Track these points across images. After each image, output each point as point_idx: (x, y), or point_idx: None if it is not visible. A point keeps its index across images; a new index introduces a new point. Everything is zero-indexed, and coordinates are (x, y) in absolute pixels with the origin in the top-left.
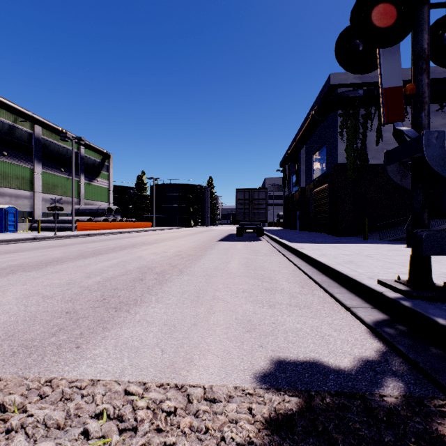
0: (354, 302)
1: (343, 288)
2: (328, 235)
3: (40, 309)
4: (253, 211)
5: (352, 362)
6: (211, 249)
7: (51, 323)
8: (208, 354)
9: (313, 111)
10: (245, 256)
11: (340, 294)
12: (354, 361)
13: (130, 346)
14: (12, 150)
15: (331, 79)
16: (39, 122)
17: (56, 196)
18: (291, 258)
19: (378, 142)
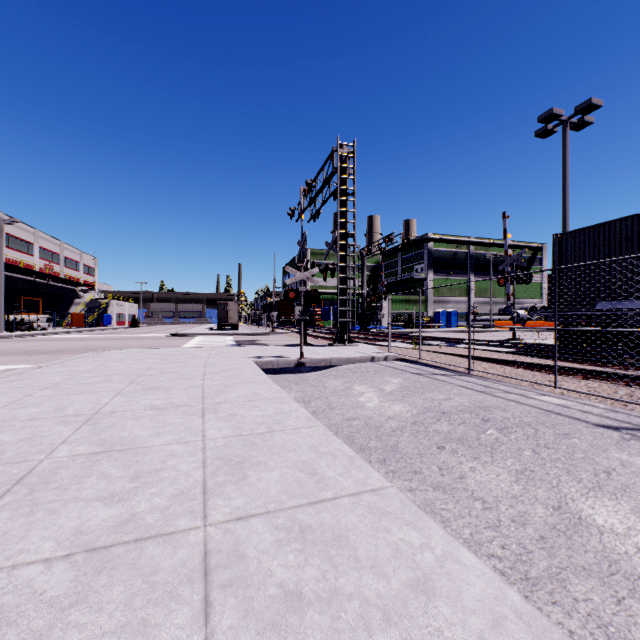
0: None
1: None
2: None
3: None
4: None
5: None
6: None
7: None
8: None
9: None
10: None
11: None
12: None
13: None
14: (455, 270)
15: None
16: (471, 243)
17: (485, 298)
18: None
19: None
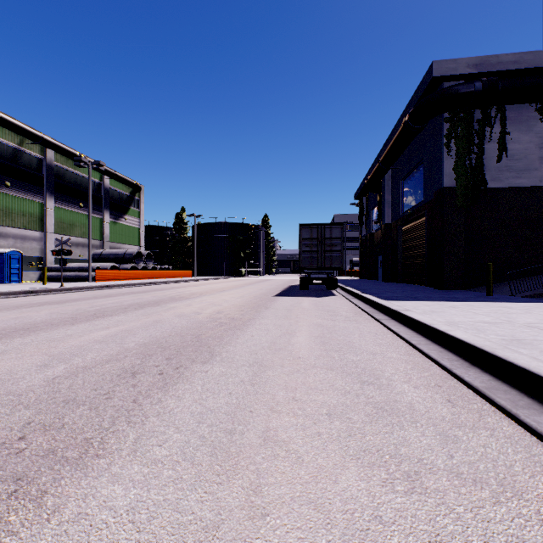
0: None
1: None
2: (428, 288)
3: None
4: (323, 255)
5: None
6: (265, 308)
7: None
8: None
9: (407, 117)
10: (317, 322)
11: None
12: None
13: None
14: (17, 180)
15: (434, 69)
16: (50, 145)
17: (73, 237)
18: (393, 326)
19: (501, 157)
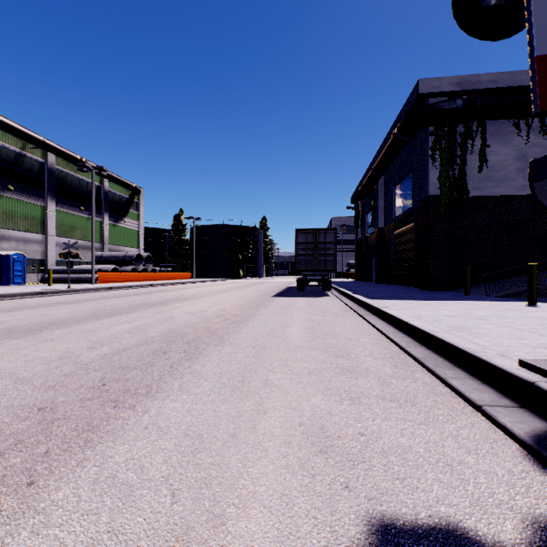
0: (485, 396)
1: (460, 370)
2: (415, 289)
3: (3, 401)
4: (318, 258)
5: (522, 532)
6: (264, 307)
7: (7, 429)
8: (252, 505)
9: (396, 129)
10: (309, 318)
11: (458, 380)
12: (525, 528)
13: (120, 483)
14: (19, 184)
15: (420, 86)
16: (52, 150)
17: (73, 240)
18: (372, 320)
19: (482, 168)
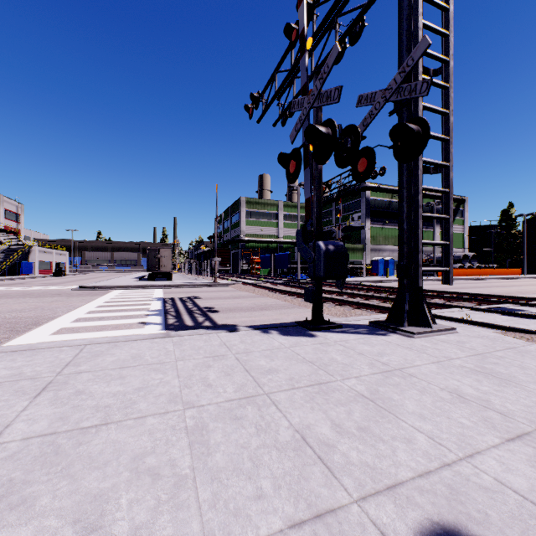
0: None
1: None
2: None
3: None
4: None
5: None
6: None
7: None
8: None
9: None
10: None
11: None
12: None
13: None
14: (389, 219)
15: None
16: None
17: None
18: None
19: None
